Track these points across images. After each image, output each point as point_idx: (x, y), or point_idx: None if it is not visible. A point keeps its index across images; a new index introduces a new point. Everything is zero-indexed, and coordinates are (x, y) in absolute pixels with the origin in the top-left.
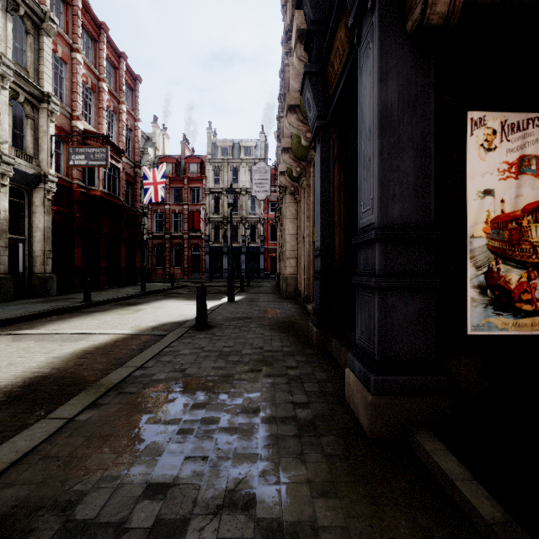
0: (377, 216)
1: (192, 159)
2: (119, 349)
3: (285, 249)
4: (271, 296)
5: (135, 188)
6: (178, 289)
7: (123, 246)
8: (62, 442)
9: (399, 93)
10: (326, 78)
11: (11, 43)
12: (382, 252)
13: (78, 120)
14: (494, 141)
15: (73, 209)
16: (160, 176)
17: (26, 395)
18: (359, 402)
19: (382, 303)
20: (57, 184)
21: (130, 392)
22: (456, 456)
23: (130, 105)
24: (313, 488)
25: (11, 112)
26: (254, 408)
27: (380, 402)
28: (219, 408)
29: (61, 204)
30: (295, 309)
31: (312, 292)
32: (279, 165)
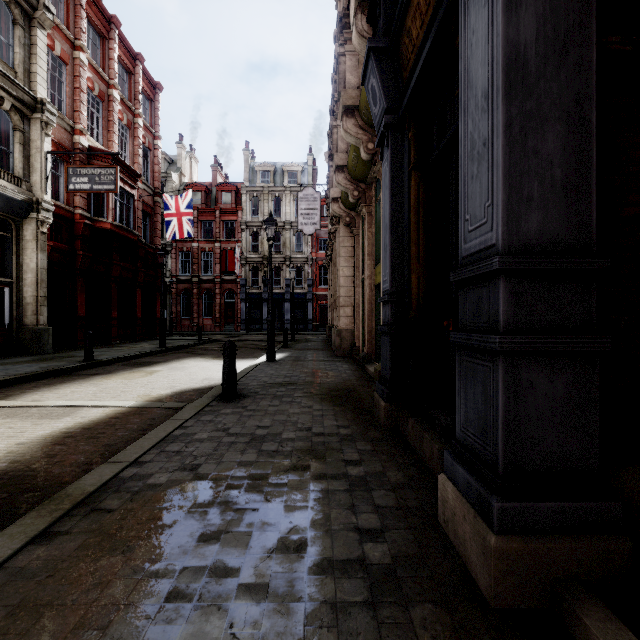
0: (502, 233)
1: (225, 187)
2: (113, 429)
3: (339, 295)
4: (321, 353)
5: (154, 220)
6: (206, 344)
7: (139, 291)
8: None
9: (538, 27)
10: (399, 55)
11: None
12: (510, 292)
13: (82, 135)
14: None
15: (75, 245)
16: (185, 205)
17: None
18: (467, 537)
19: (511, 378)
20: (55, 213)
21: (108, 508)
22: None
23: (148, 119)
24: None
25: None
26: (298, 540)
27: (510, 548)
28: (241, 542)
29: (59, 238)
30: (352, 371)
31: (373, 349)
32: (331, 189)
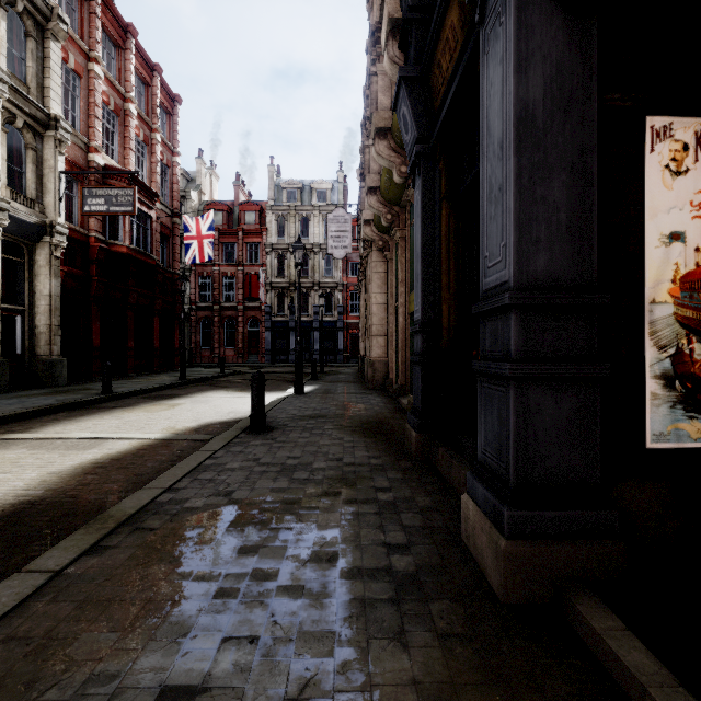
0: (513, 272)
1: (248, 206)
2: (143, 460)
3: (372, 324)
4: (353, 385)
5: (173, 243)
6: (229, 376)
7: (157, 319)
8: (39, 612)
9: (546, 87)
10: (429, 85)
11: (5, 48)
12: (521, 324)
13: (97, 153)
14: (686, 161)
15: (90, 270)
16: (206, 227)
17: (2, 531)
18: (484, 546)
19: (521, 401)
20: (68, 237)
21: (150, 527)
22: (640, 640)
23: (166, 134)
24: (422, 696)
25: (5, 140)
26: (330, 553)
27: (518, 551)
28: (278, 554)
29: (73, 263)
30: (384, 404)
31: (407, 381)
32: (363, 211)
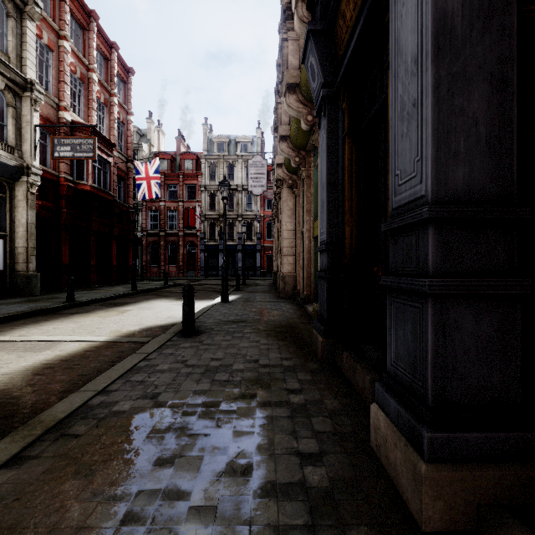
0: (431, 185)
1: (187, 155)
2: (87, 361)
3: (283, 246)
4: (268, 295)
5: (127, 183)
6: (171, 287)
7: (114, 243)
8: None
9: None
10: (334, 36)
11: None
12: (439, 239)
13: (66, 111)
14: None
15: (60, 204)
16: (153, 171)
17: None
18: (399, 463)
19: (439, 318)
20: (42, 177)
21: (75, 433)
22: None
23: (122, 98)
24: None
25: None
26: (244, 464)
27: (439, 475)
28: (193, 466)
29: (46, 198)
30: (293, 310)
31: (312, 292)
32: (276, 156)
